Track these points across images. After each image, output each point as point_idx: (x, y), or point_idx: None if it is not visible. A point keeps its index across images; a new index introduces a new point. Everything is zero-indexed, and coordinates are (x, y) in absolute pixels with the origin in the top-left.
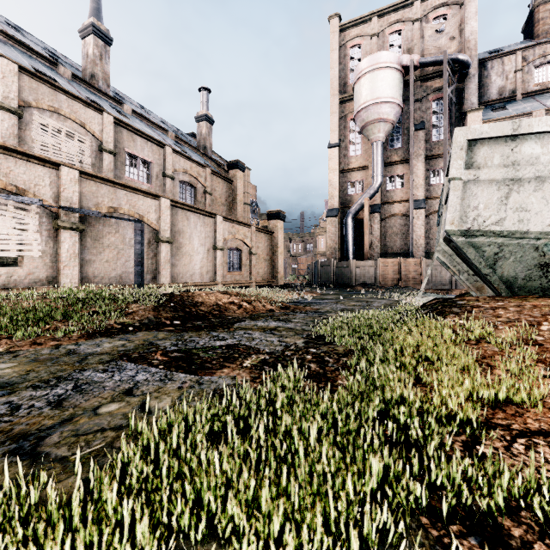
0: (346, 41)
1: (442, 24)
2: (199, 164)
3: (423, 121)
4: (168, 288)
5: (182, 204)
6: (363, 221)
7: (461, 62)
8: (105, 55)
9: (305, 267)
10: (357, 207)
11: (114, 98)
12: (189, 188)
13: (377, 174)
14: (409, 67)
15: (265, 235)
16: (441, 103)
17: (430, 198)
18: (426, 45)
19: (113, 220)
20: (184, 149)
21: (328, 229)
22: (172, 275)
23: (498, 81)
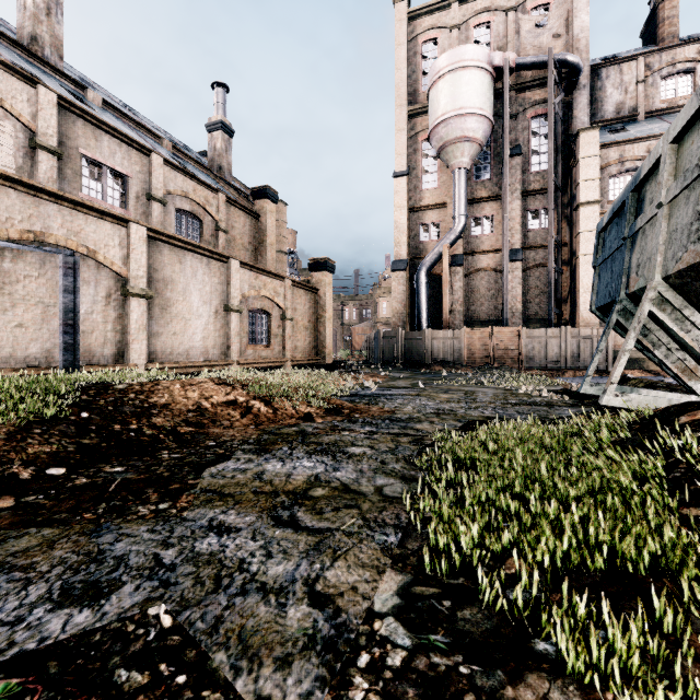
0: (418, 34)
1: (543, 16)
2: (208, 186)
3: (519, 145)
4: (103, 375)
5: (170, 236)
6: (440, 277)
7: (570, 65)
8: (55, 9)
9: (361, 340)
10: (432, 257)
11: (72, 77)
12: (192, 221)
13: (460, 213)
14: (502, 69)
15: (307, 293)
16: (542, 122)
17: (529, 247)
18: (523, 43)
19: (34, 254)
20: (186, 166)
21: (394, 287)
22: (152, 350)
23: (615, 94)
